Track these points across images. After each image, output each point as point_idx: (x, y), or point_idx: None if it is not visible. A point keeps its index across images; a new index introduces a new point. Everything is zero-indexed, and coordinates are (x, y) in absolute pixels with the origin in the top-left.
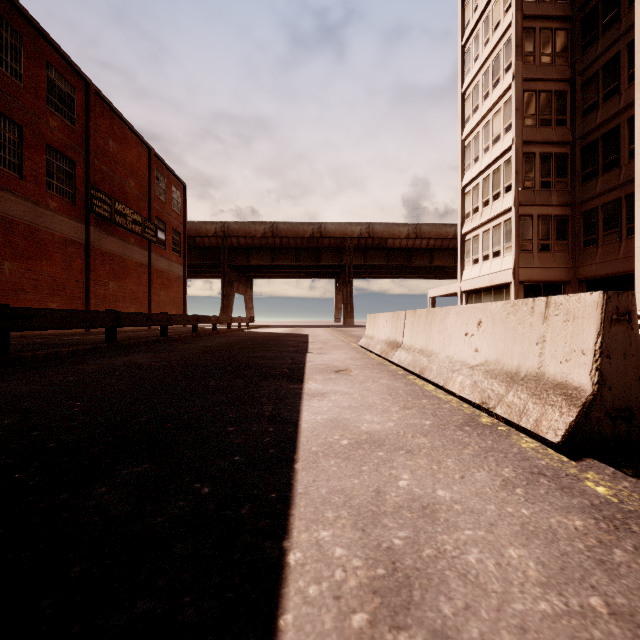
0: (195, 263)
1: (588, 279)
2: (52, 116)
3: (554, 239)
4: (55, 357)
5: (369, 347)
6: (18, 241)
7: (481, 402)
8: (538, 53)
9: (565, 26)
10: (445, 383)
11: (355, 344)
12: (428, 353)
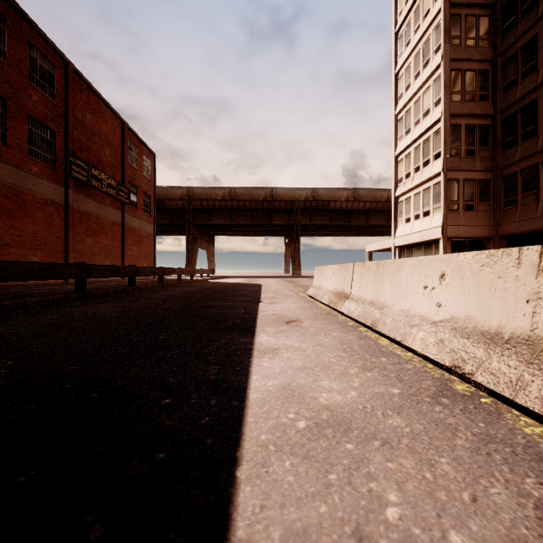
0: (164, 222)
1: (508, 235)
2: (34, 91)
3: (478, 200)
4: (23, 306)
5: (317, 297)
6: (2, 201)
7: (453, 365)
8: (464, 36)
9: (487, 13)
10: (403, 339)
11: (303, 293)
12: (380, 305)
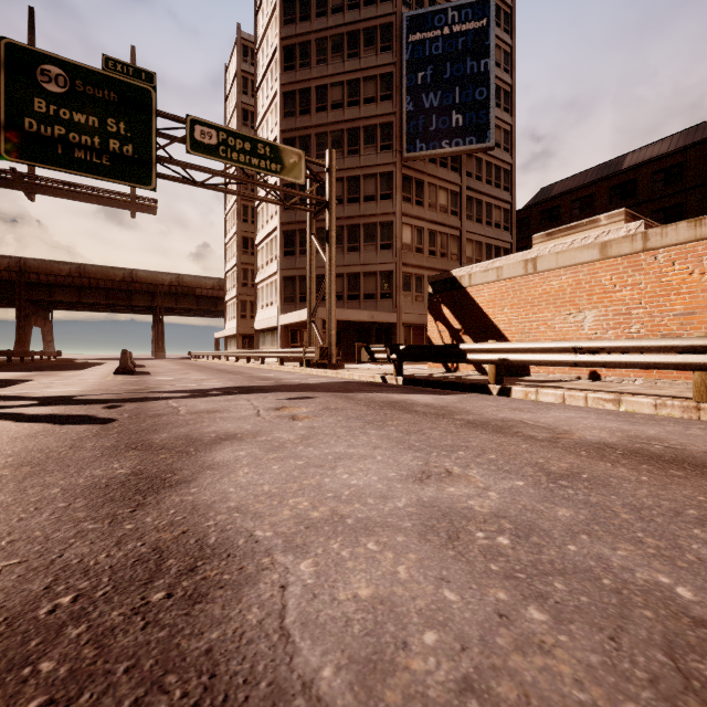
0: None
1: None
2: None
3: None
4: None
5: None
6: None
7: None
8: (250, 218)
9: None
10: None
11: None
12: None
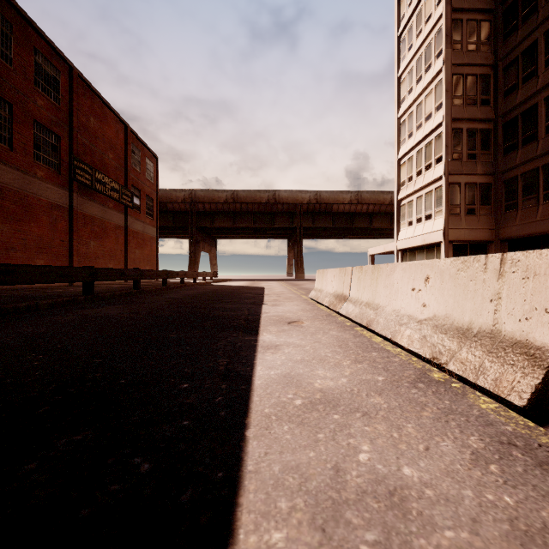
0: (166, 225)
1: (509, 239)
2: (39, 96)
3: (479, 204)
4: (35, 308)
5: (318, 299)
6: (8, 205)
7: (432, 357)
8: (465, 41)
9: (489, 18)
10: (393, 336)
11: (305, 296)
12: (374, 306)
